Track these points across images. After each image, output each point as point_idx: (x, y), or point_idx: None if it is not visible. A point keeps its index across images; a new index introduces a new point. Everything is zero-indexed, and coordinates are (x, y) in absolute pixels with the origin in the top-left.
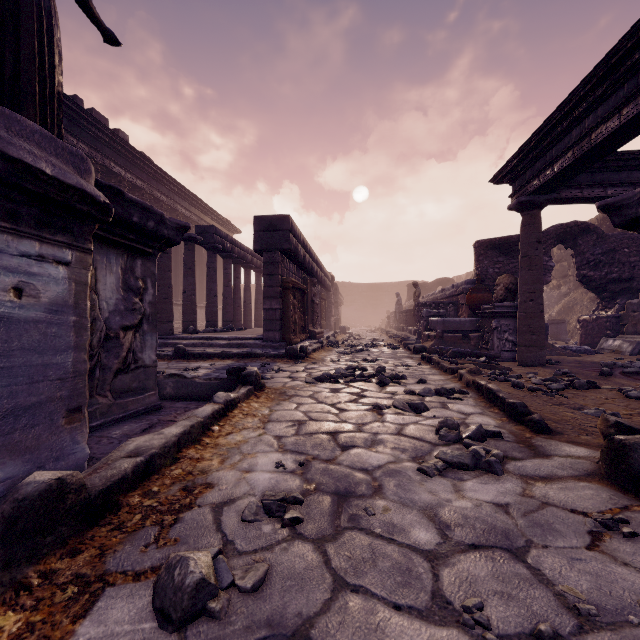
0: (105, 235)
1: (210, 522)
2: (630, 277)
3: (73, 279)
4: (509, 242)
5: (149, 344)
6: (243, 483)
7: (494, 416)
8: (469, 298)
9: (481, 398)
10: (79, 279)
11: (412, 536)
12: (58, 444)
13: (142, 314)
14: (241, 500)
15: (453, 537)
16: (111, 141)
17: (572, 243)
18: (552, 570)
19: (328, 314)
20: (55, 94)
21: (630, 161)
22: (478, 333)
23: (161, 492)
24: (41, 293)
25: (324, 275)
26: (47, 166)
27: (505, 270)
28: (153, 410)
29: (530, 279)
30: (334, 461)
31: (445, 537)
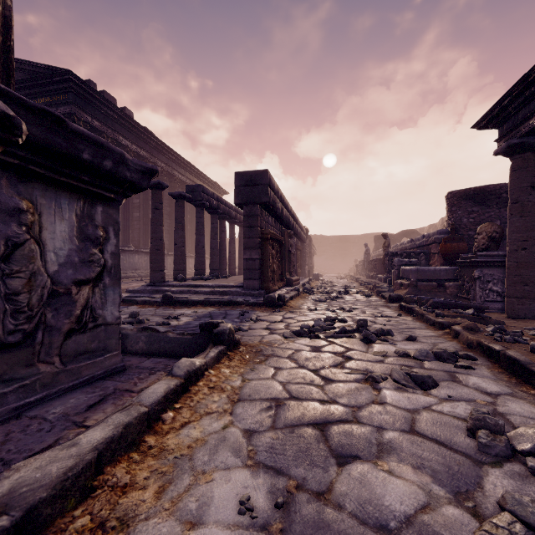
0: (49, 174)
1: None
2: None
3: None
4: (484, 192)
5: (111, 299)
6: None
7: (533, 401)
8: (443, 247)
9: (497, 367)
10: None
11: None
12: None
13: (102, 266)
14: None
15: None
16: (119, 118)
17: None
18: None
19: (303, 263)
20: None
21: None
22: (453, 282)
23: None
24: None
25: (299, 228)
26: None
27: (480, 219)
28: (115, 373)
29: (522, 226)
30: (330, 496)
31: None
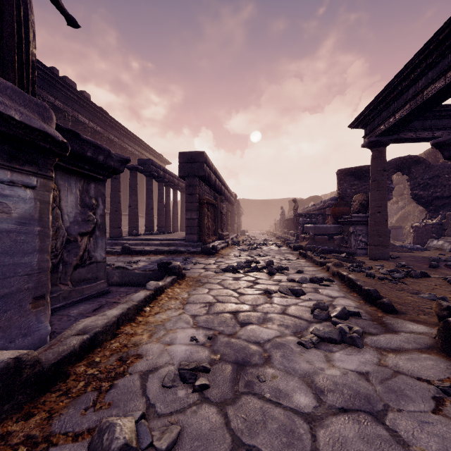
0: (66, 166)
1: (138, 387)
2: (449, 195)
3: (38, 199)
4: (362, 170)
5: (100, 245)
6: (165, 354)
7: (354, 299)
8: (333, 210)
9: (343, 285)
10: (43, 199)
11: (294, 400)
12: (26, 324)
13: (95, 224)
14: (163, 368)
15: (326, 401)
16: (79, 99)
17: (407, 171)
18: (406, 432)
19: (232, 222)
20: (30, 62)
21: (450, 111)
22: (340, 235)
23: (102, 362)
24: (12, 210)
25: (229, 194)
26: (16, 113)
27: (359, 190)
28: (103, 294)
29: (378, 197)
30: (235, 335)
31: (320, 401)
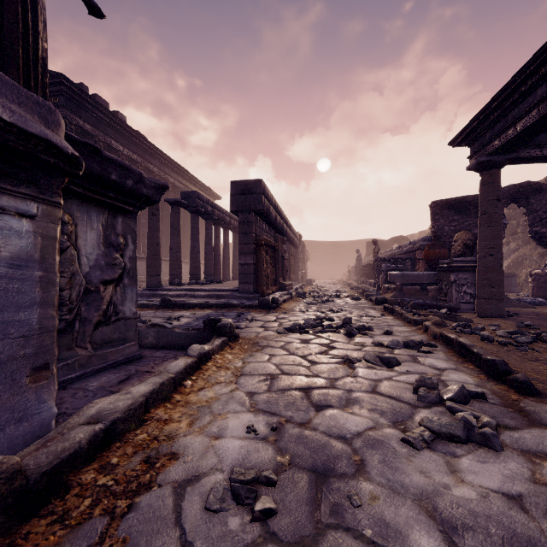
0: (84, 192)
1: (169, 510)
2: None
3: (39, 233)
4: (464, 202)
5: (129, 297)
6: (211, 453)
7: (470, 372)
8: (426, 254)
9: (451, 352)
10: (46, 233)
11: (412, 544)
12: (21, 404)
13: (122, 269)
14: (207, 477)
15: None
16: (111, 122)
17: (525, 202)
18: None
19: (296, 268)
20: (39, 59)
21: None
22: (435, 286)
23: (120, 465)
24: (1, 247)
25: (293, 234)
26: (4, 111)
27: (460, 228)
28: (133, 360)
29: (489, 235)
30: (309, 425)
31: (454, 546)
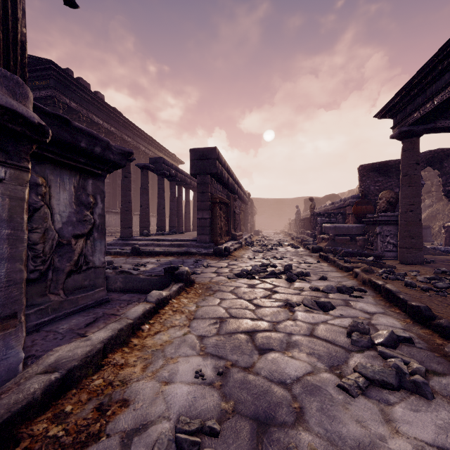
0: (57, 158)
1: None
2: None
3: (7, 194)
4: (387, 165)
5: (99, 249)
6: (160, 399)
7: (397, 316)
8: (355, 209)
9: (379, 296)
10: (14, 195)
11: None
12: None
13: (92, 224)
14: (154, 426)
15: None
16: (93, 100)
17: (439, 165)
18: None
19: (246, 221)
20: (18, 42)
21: None
22: (363, 236)
23: (73, 413)
24: None
25: (243, 193)
26: None
27: (384, 187)
28: (102, 303)
29: (410, 194)
30: (252, 369)
31: None
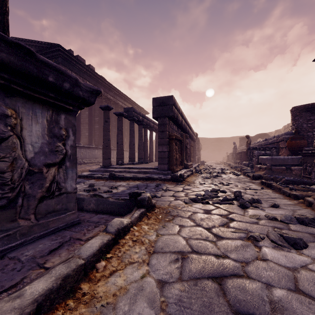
0: (26, 91)
1: None
2: None
3: None
4: None
5: (70, 176)
6: None
7: None
8: (289, 143)
9: None
10: None
11: None
12: None
13: (64, 154)
14: None
15: None
16: (87, 71)
17: None
18: None
19: (194, 154)
20: None
21: None
22: (297, 166)
23: None
24: None
25: (192, 133)
26: None
27: None
28: (73, 225)
29: None
30: None
31: None
